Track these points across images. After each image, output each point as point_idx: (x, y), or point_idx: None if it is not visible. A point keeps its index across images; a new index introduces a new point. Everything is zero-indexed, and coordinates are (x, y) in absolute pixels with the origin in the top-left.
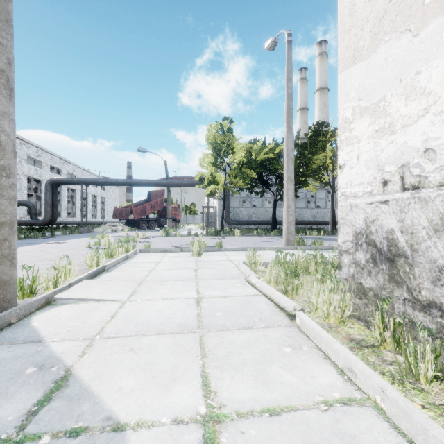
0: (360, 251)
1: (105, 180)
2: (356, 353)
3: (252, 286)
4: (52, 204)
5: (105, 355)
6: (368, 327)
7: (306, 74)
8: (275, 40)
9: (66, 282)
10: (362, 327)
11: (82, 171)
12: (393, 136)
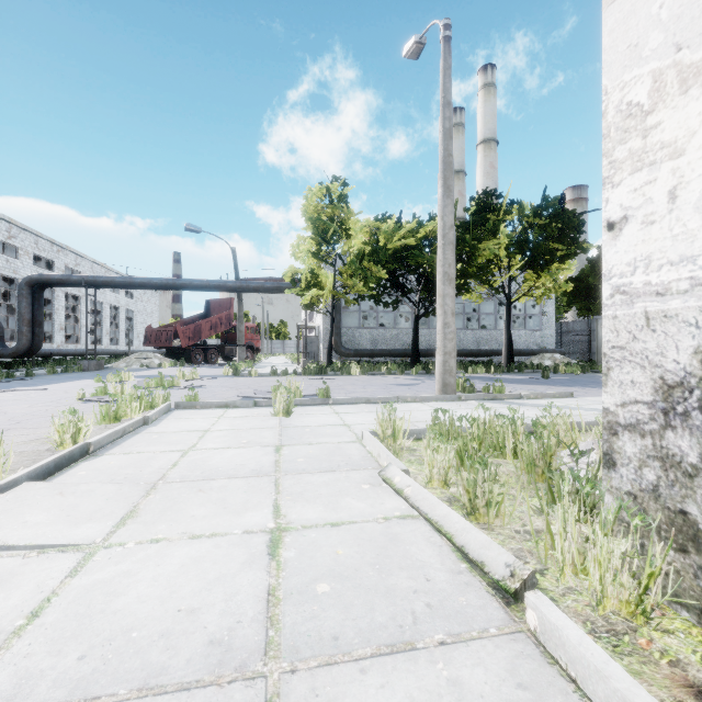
0: (681, 431)
1: (129, 280)
2: None
3: (396, 491)
4: (32, 320)
5: None
6: None
7: (462, 118)
8: (421, 40)
9: None
10: (692, 627)
11: (92, 266)
12: None
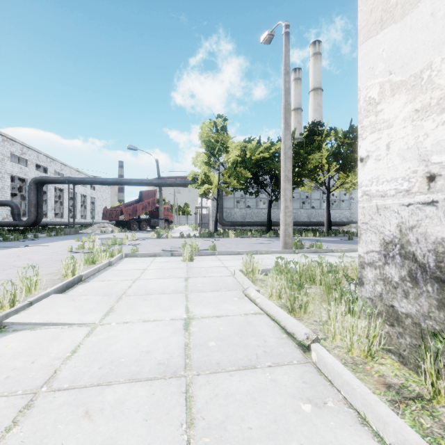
0: (391, 265)
1: (94, 179)
2: (402, 412)
3: (252, 301)
4: (36, 204)
5: (44, 426)
6: (403, 363)
7: (300, 74)
8: (272, 33)
9: (30, 297)
10: (395, 362)
11: (70, 170)
12: (444, 115)
